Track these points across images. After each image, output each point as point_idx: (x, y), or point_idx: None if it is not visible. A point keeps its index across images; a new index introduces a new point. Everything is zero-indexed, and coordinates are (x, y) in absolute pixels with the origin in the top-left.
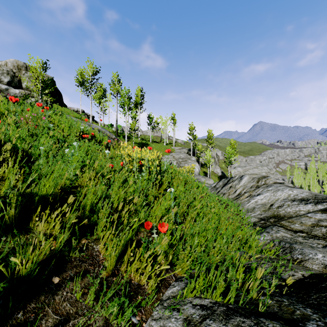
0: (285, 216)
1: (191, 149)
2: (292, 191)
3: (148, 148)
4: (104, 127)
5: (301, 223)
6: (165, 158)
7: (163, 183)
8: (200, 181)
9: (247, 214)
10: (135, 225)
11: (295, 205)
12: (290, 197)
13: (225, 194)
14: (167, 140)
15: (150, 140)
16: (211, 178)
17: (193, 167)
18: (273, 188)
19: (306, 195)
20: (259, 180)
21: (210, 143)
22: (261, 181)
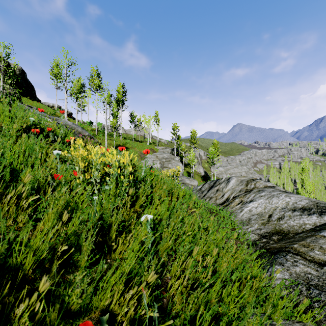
0: (290, 232)
1: (175, 149)
2: (289, 198)
3: (119, 148)
4: (83, 124)
5: (322, 249)
6: (148, 158)
7: (139, 197)
8: (184, 183)
9: (243, 228)
10: (57, 325)
11: (298, 216)
12: (289, 205)
13: (212, 199)
14: (150, 140)
15: (132, 139)
16: (195, 177)
17: (179, 170)
18: (266, 193)
19: (307, 204)
20: (248, 183)
21: (193, 143)
22: (250, 184)
